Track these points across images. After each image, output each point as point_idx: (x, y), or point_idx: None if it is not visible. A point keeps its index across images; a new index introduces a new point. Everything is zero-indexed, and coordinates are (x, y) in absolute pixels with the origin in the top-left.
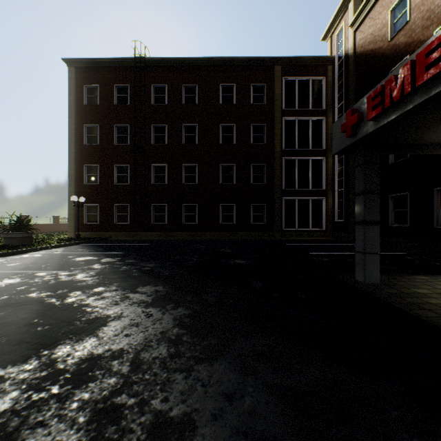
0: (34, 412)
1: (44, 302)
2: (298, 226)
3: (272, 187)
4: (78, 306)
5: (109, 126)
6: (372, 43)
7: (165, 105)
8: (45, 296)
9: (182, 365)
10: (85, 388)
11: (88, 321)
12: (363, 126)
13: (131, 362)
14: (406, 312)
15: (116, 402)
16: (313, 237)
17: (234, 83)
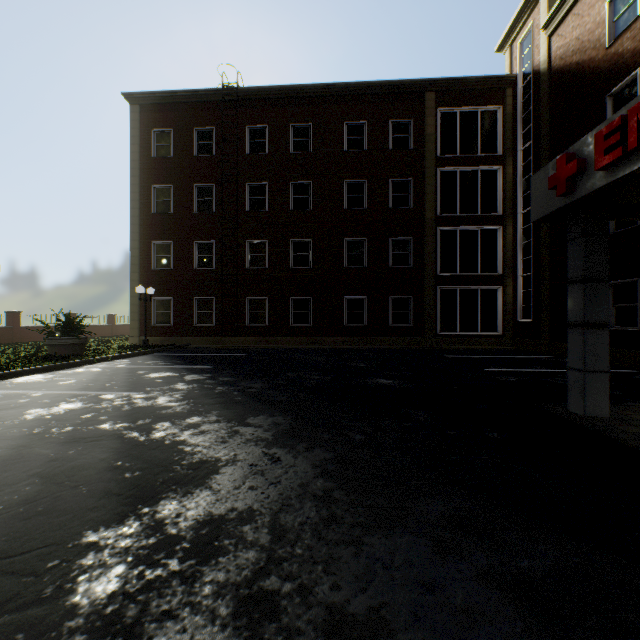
0: (155, 597)
1: (123, 437)
2: (460, 329)
3: (421, 272)
4: (171, 443)
5: (187, 187)
6: (578, 53)
7: (265, 155)
8: (122, 428)
9: (344, 535)
10: (216, 564)
11: (192, 466)
12: (586, 179)
13: (269, 529)
14: None
15: (266, 588)
16: (483, 345)
17: (365, 119)
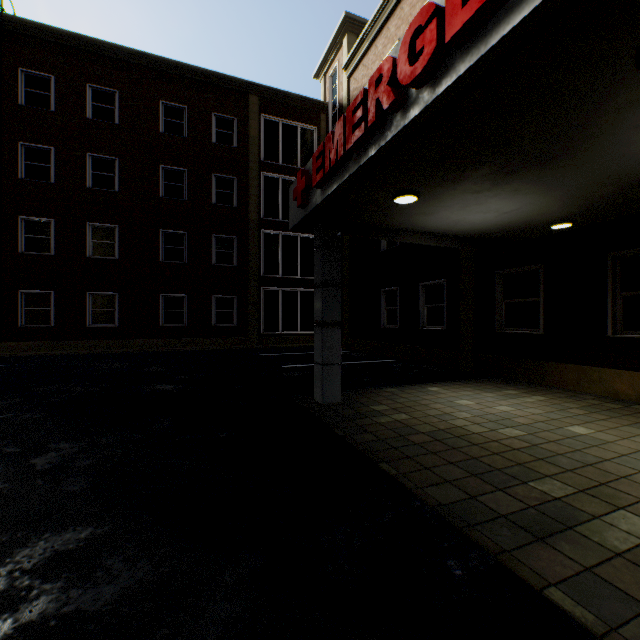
0: None
1: None
2: (282, 328)
3: (246, 272)
4: None
5: None
6: None
7: (49, 112)
8: None
9: None
10: None
11: None
12: (313, 194)
13: None
14: (345, 439)
15: None
16: (302, 343)
17: (186, 104)
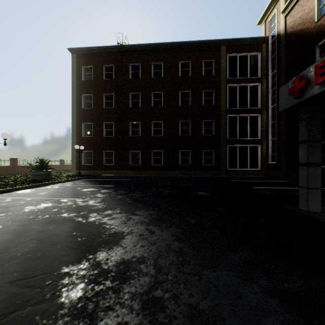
0: (101, 299)
1: (74, 220)
2: (238, 167)
3: (219, 137)
4: (99, 224)
5: (100, 95)
6: (301, 25)
7: (139, 79)
8: (73, 216)
9: (192, 270)
10: (129, 283)
11: (110, 235)
12: (309, 89)
13: (154, 266)
14: None
15: (156, 295)
16: (250, 175)
17: (190, 60)
